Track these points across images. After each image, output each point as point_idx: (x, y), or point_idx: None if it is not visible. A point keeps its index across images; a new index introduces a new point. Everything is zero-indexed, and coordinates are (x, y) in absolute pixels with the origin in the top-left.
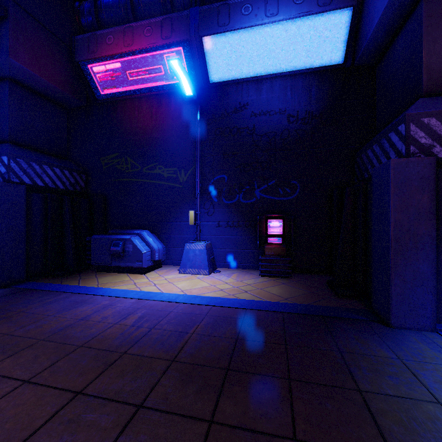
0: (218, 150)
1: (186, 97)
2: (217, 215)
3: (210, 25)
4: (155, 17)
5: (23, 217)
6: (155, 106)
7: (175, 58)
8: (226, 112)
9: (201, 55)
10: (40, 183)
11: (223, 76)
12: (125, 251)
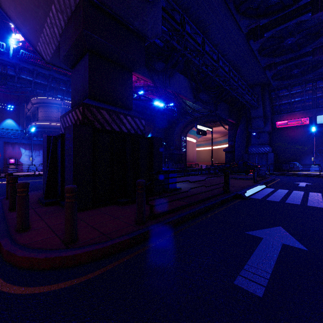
0: (319, 141)
1: (312, 131)
2: (319, 158)
3: (319, 113)
4: (300, 111)
5: (273, 159)
6: (295, 129)
7: (314, 127)
8: (322, 131)
9: (315, 119)
10: (270, 152)
11: (321, 122)
12: (293, 166)
